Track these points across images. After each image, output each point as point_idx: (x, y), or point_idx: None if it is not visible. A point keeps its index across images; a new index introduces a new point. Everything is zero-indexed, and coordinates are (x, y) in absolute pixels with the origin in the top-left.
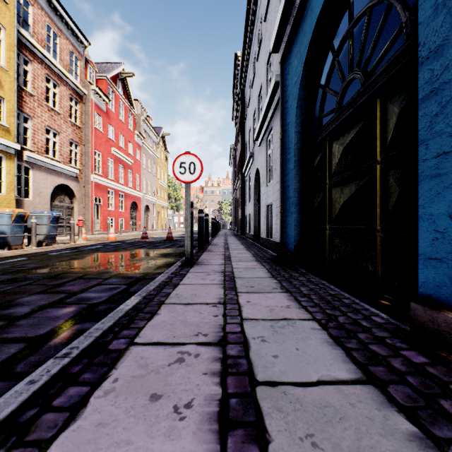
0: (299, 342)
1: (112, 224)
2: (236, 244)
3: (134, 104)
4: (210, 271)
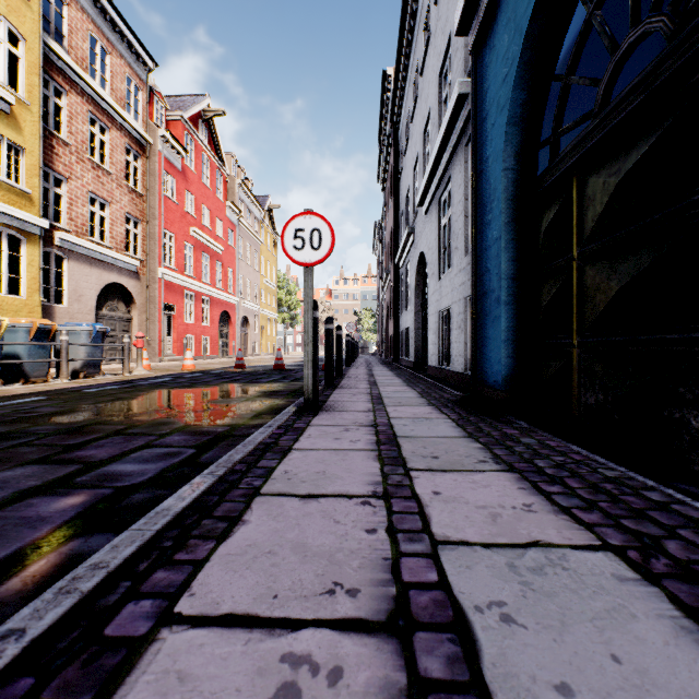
0: (609, 631)
1: (191, 346)
2: (387, 376)
3: (225, 159)
4: (348, 423)
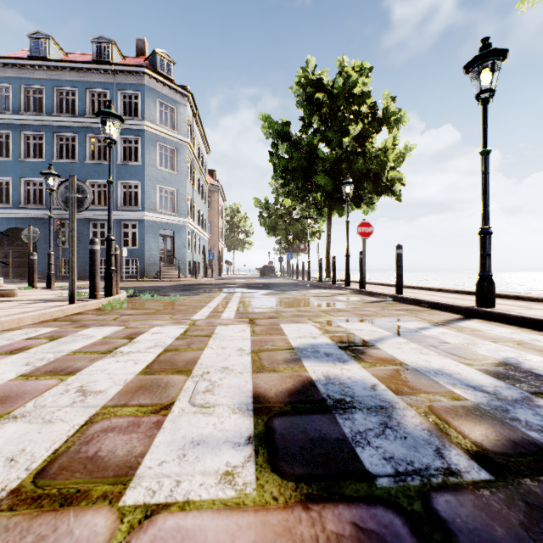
0: None
1: None
2: None
3: None
4: None
